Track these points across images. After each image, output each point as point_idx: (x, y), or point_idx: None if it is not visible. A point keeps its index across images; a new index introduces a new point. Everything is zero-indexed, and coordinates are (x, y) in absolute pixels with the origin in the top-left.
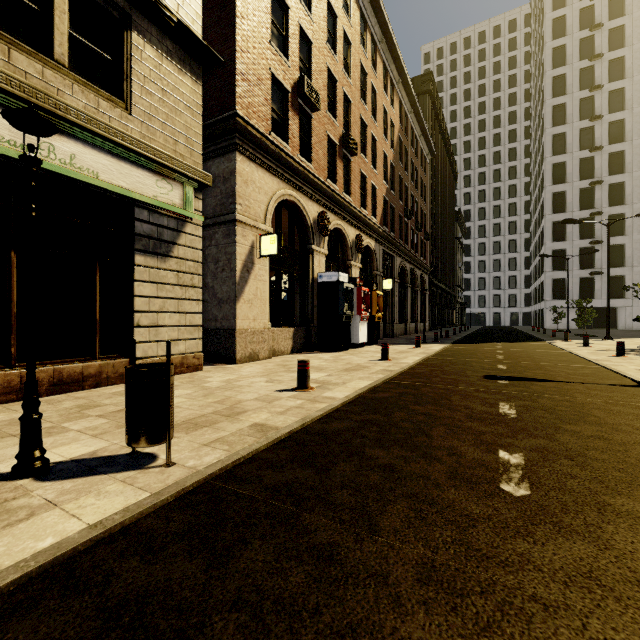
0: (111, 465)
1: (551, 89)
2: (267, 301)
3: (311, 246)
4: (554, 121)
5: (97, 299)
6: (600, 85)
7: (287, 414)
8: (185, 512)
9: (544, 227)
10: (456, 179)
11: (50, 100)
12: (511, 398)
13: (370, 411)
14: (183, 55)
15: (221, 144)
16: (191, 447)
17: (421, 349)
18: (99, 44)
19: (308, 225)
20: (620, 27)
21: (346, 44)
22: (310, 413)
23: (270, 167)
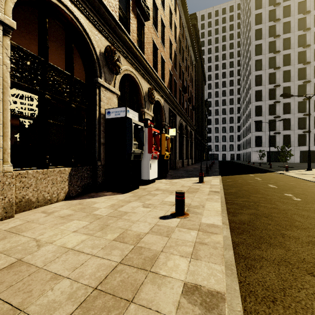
0: None
1: (254, 36)
2: None
3: (97, 79)
4: (256, 53)
5: None
6: (279, 35)
7: None
8: None
9: (251, 108)
10: (205, 83)
11: None
12: None
13: None
14: None
15: None
16: None
17: (205, 184)
18: None
19: (93, 55)
20: (288, 6)
21: None
22: None
23: None
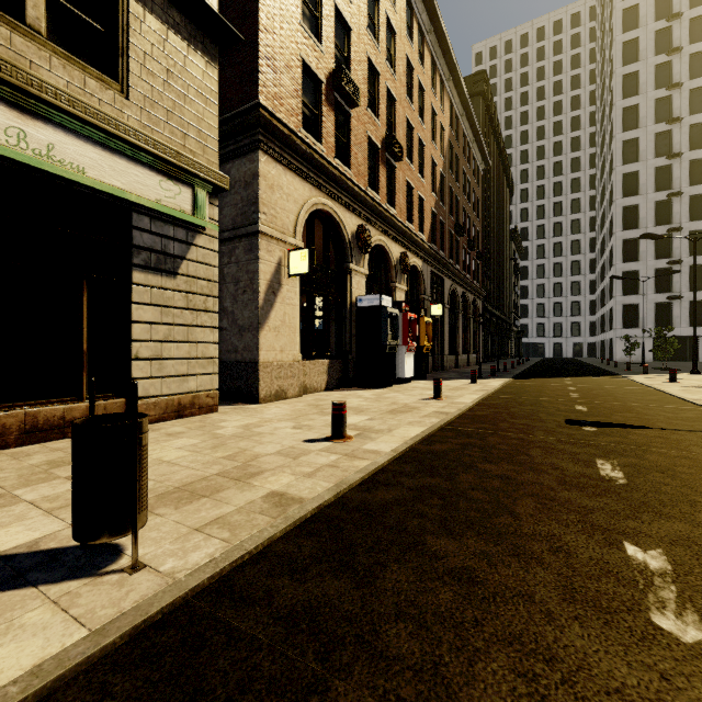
0: (50, 567)
1: (622, 89)
2: (297, 329)
3: (349, 265)
4: (625, 125)
5: (84, 325)
6: (679, 83)
7: (316, 477)
8: (136, 673)
9: (613, 246)
10: (512, 193)
11: (19, 73)
12: (609, 453)
13: (427, 472)
14: (194, 30)
15: (242, 142)
16: (176, 533)
17: (478, 385)
18: (87, 11)
19: (345, 240)
20: None
21: (389, 32)
22: (347, 475)
23: (300, 170)
